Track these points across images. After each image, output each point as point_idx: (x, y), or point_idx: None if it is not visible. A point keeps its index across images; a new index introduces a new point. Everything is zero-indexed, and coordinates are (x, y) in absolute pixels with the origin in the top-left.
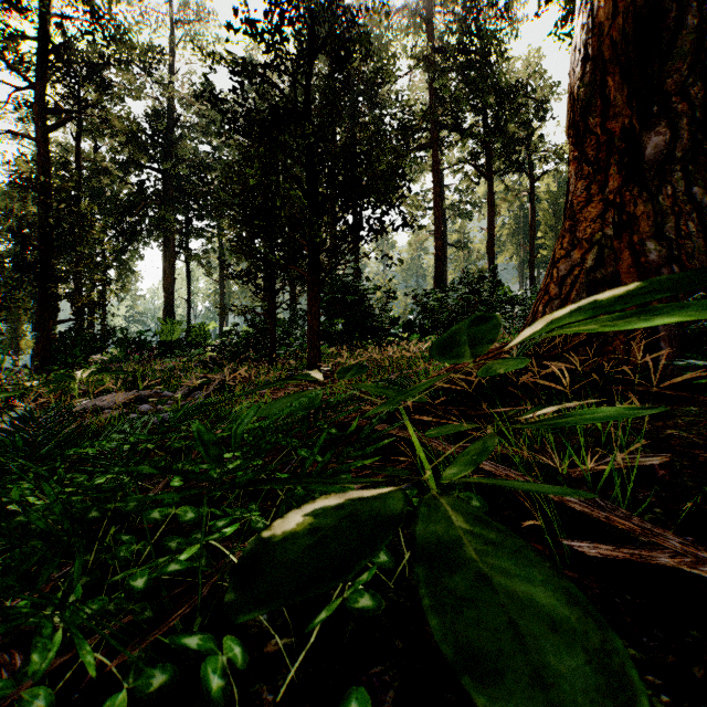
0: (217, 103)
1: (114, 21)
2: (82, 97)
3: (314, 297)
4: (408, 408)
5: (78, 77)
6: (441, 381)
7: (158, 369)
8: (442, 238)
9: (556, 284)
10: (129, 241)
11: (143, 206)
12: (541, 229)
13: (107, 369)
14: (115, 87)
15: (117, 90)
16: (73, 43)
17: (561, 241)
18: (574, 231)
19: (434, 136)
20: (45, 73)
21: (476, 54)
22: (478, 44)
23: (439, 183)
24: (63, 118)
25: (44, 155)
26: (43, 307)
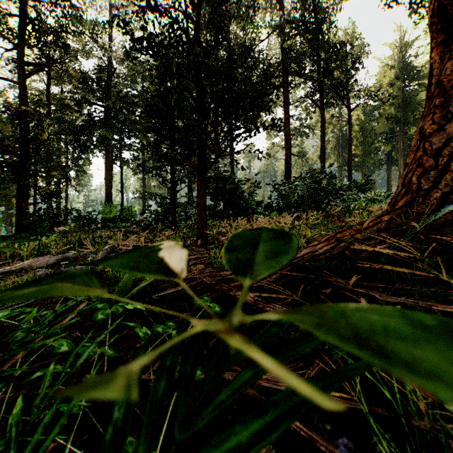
0: (127, 31)
1: (70, 4)
2: (49, 55)
3: (202, 182)
4: (292, 277)
5: (47, 43)
6: (324, 250)
7: (98, 236)
8: (290, 148)
9: (429, 156)
10: (82, 152)
11: (91, 128)
12: (354, 144)
13: (8, 237)
14: (73, 50)
15: (73, 50)
16: (45, 21)
17: (431, 117)
18: (446, 106)
19: (284, 79)
20: (24, 38)
21: (313, 24)
22: (315, 17)
23: (287, 111)
24: (36, 68)
25: (23, 93)
26: (18, 194)
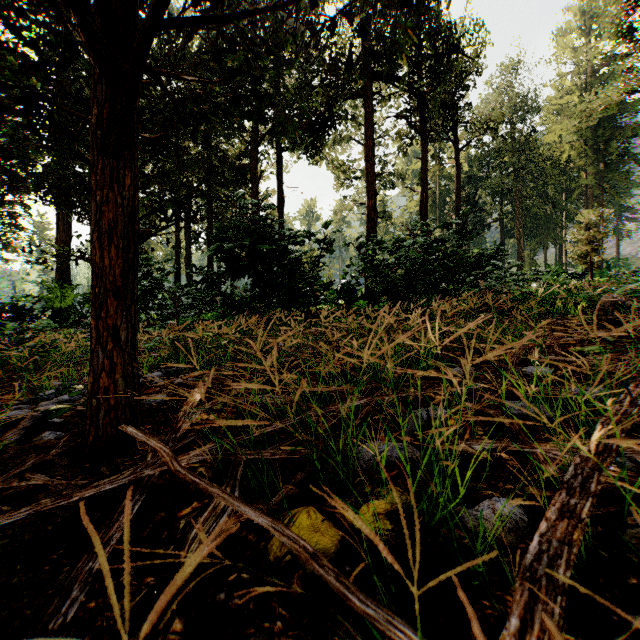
0: None
1: None
2: None
3: (107, 173)
4: None
5: None
6: None
7: None
8: (375, 196)
9: None
10: (9, 189)
11: (24, 146)
12: None
13: None
14: None
15: None
16: None
17: None
18: None
19: (366, 85)
20: None
21: None
22: None
23: (371, 137)
24: None
25: None
26: None
